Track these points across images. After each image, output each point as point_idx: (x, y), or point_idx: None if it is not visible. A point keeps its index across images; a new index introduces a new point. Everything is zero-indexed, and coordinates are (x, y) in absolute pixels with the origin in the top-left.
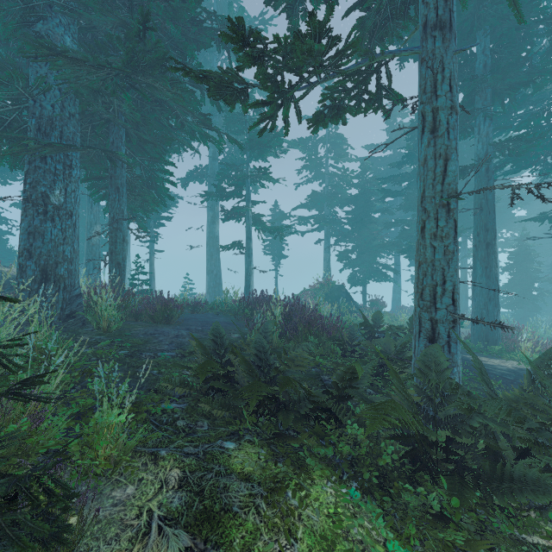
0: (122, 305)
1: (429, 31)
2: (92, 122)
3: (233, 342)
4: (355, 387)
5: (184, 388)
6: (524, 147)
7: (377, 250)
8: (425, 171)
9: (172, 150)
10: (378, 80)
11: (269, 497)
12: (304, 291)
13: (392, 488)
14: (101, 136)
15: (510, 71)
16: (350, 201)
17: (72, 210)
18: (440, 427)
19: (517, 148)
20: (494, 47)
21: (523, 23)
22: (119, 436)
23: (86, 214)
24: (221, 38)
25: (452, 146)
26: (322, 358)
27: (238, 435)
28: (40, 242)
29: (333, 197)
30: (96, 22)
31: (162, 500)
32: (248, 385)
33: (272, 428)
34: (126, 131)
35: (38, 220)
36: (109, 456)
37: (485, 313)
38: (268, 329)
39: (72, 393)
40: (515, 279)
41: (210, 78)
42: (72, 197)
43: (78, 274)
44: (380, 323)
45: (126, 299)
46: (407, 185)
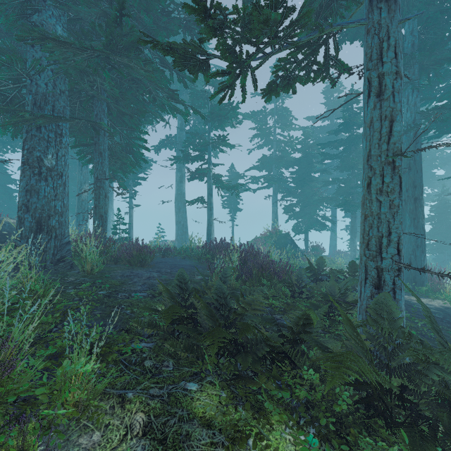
0: (104, 251)
1: (375, 3)
2: (80, 98)
3: (196, 284)
4: (309, 332)
5: (152, 329)
6: (448, 115)
7: (317, 204)
8: (371, 132)
9: (147, 122)
10: (326, 51)
11: (230, 447)
12: (256, 239)
13: (348, 435)
14: (87, 110)
15: (436, 48)
16: (294, 163)
17: (62, 171)
18: (394, 375)
19: (442, 116)
20: (421, 28)
21: (447, 7)
22: (90, 378)
23: (77, 175)
24: (186, 26)
25: (397, 108)
26: (274, 299)
27: (200, 376)
28: (35, 198)
29: (280, 160)
30: (82, 14)
31: (126, 450)
32: (210, 332)
33: (231, 368)
34: (108, 105)
35: (34, 180)
36: (77, 402)
37: (413, 258)
38: (227, 275)
39: (53, 333)
40: (436, 228)
41: (175, 50)
42: (62, 160)
43: (67, 225)
44: (323, 267)
45: (108, 246)
46: (343, 149)
